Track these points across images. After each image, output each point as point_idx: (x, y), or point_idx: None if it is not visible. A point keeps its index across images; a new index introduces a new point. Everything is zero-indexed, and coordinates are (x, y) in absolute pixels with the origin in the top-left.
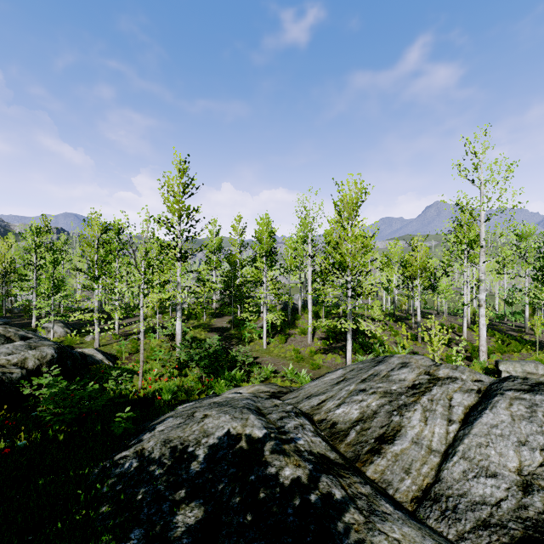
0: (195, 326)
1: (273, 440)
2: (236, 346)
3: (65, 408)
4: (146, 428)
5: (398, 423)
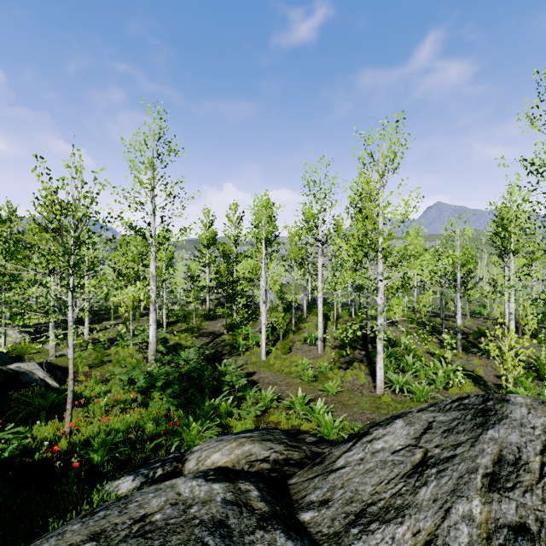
0: (181, 331)
1: None
2: (228, 356)
3: None
4: None
5: None
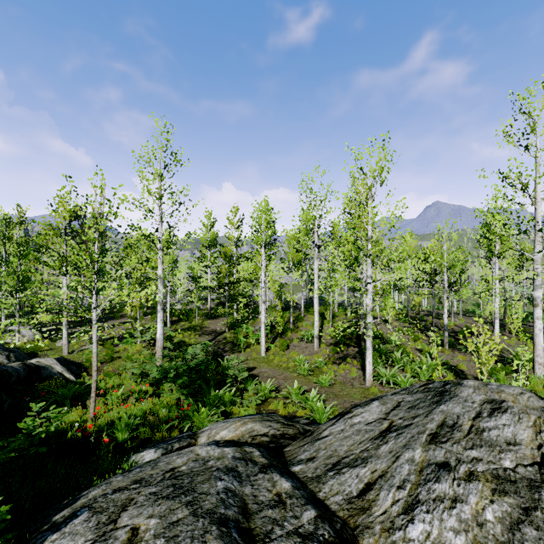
0: (185, 329)
1: None
2: (230, 353)
3: None
4: (32, 539)
5: None
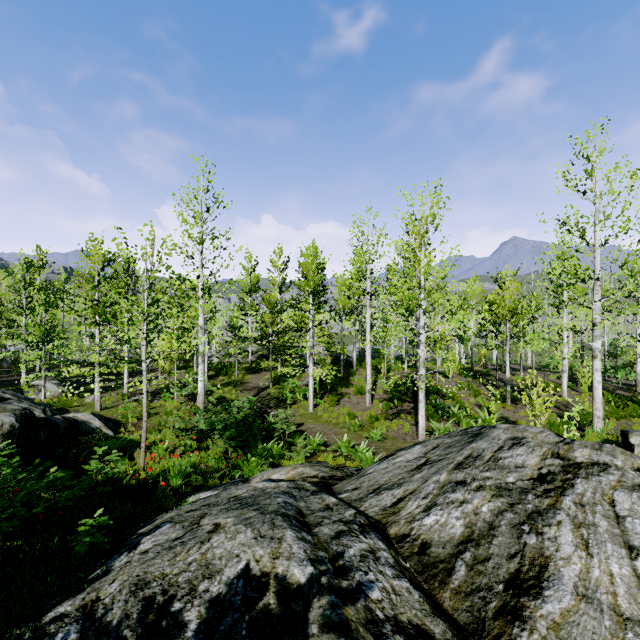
0: (224, 384)
1: (325, 594)
2: (275, 409)
3: (7, 509)
4: (128, 542)
5: (537, 550)
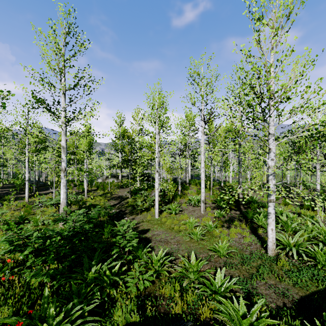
0: (98, 195)
1: None
2: (129, 215)
3: None
4: None
5: None
